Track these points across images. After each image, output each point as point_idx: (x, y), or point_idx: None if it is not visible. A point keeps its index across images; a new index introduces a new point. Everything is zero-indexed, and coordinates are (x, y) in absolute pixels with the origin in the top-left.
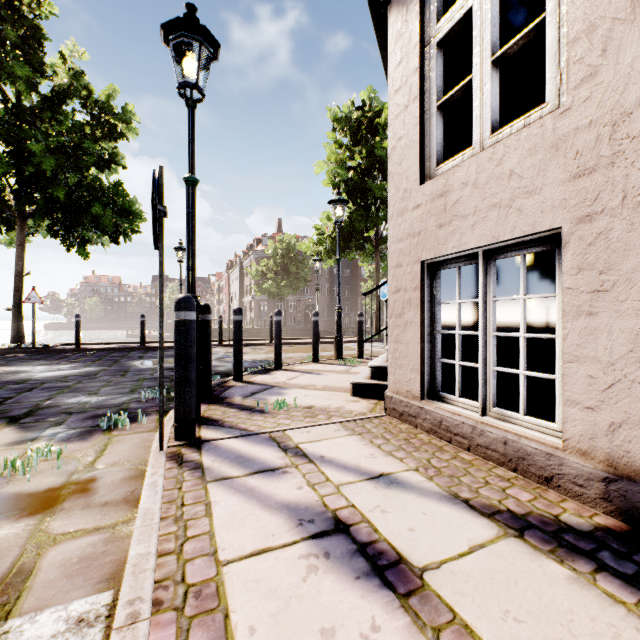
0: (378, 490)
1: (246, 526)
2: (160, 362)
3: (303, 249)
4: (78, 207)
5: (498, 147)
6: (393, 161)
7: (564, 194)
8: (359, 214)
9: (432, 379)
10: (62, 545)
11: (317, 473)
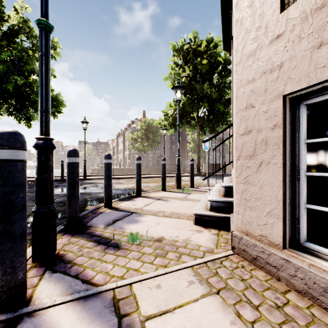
0: None
1: None
2: None
3: (156, 124)
4: (23, 97)
5: None
6: (241, 6)
7: None
8: (188, 103)
9: (294, 226)
10: None
11: None
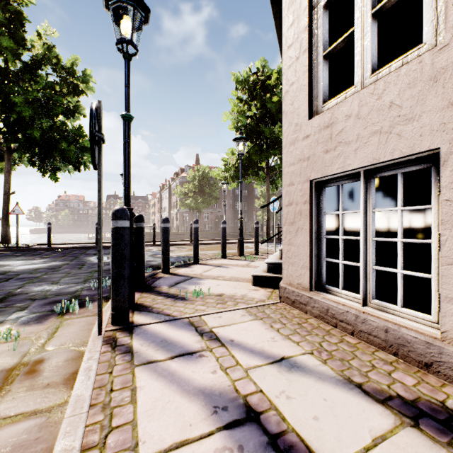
0: (281, 374)
1: (166, 414)
2: (98, 262)
3: (214, 175)
4: (50, 144)
5: (379, 83)
6: (286, 102)
7: (443, 119)
8: (255, 150)
9: (318, 274)
10: (0, 431)
11: (228, 357)
